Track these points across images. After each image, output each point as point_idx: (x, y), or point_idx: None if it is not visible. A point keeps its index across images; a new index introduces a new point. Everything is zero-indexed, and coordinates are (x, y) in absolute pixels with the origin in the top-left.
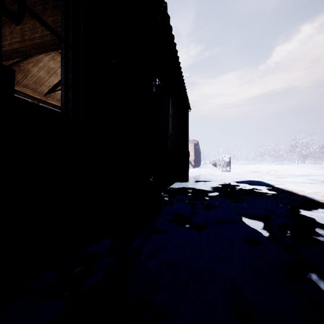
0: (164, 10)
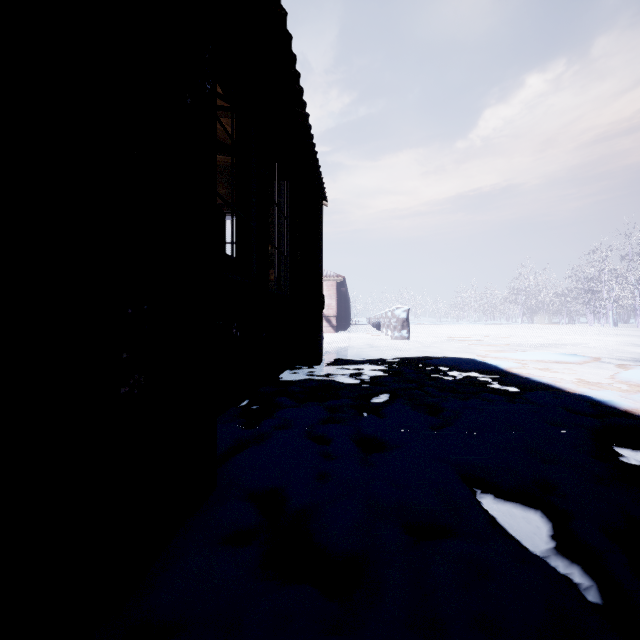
0: None
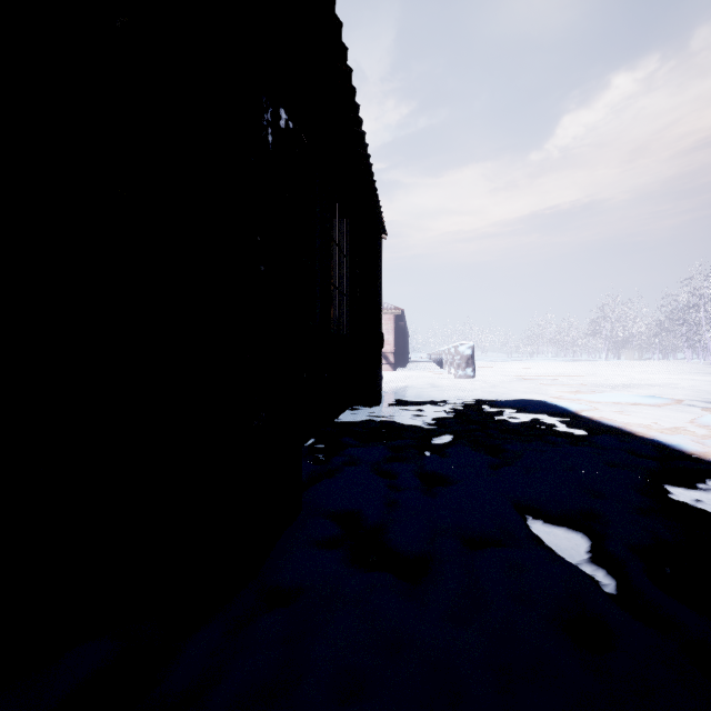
0: None
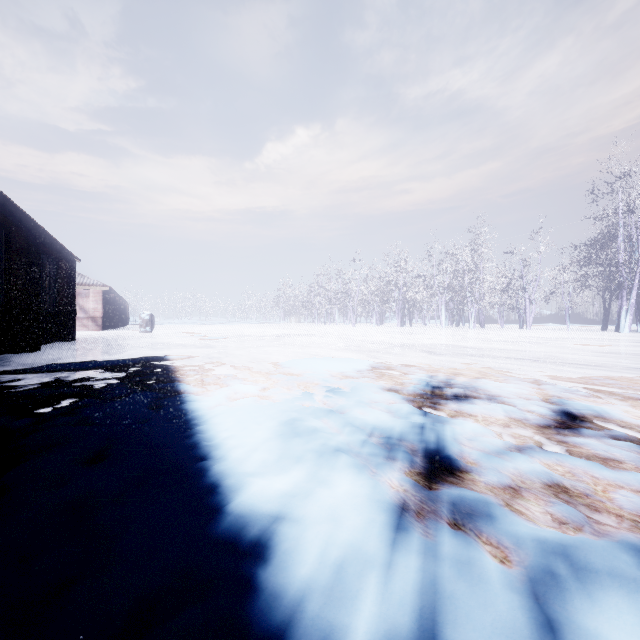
0: (43, 229)
